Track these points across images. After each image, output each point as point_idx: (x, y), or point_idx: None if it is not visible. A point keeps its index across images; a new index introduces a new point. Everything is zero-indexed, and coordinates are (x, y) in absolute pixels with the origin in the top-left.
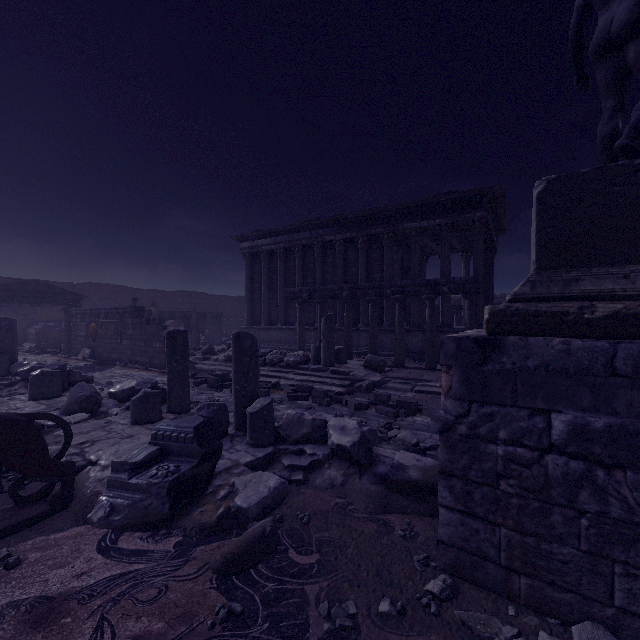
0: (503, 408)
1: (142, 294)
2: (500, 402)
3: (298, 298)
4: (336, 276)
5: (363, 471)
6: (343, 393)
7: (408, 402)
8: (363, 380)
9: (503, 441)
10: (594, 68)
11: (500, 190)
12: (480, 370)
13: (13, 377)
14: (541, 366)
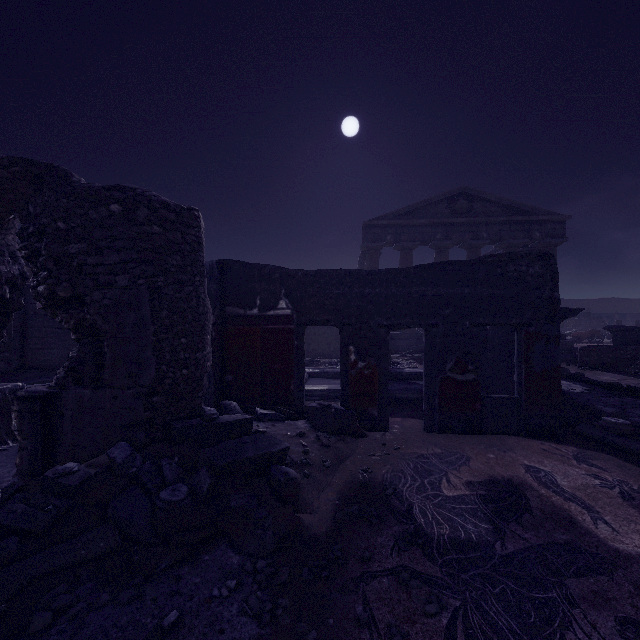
0: None
1: (573, 303)
2: None
3: None
4: None
5: None
6: None
7: None
8: None
9: None
10: None
11: None
12: None
13: None
14: None
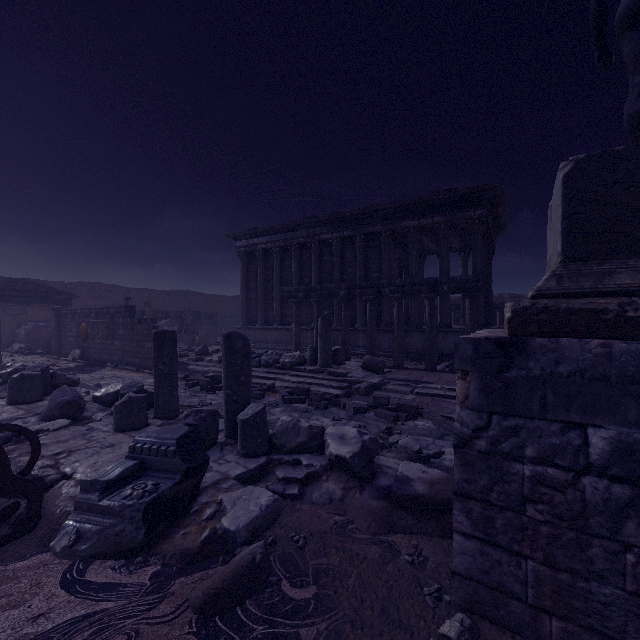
0: (530, 421)
1: (136, 293)
2: (526, 414)
3: (294, 297)
4: (333, 275)
5: (364, 484)
6: (341, 396)
7: (409, 405)
8: (361, 382)
9: (530, 459)
10: (620, 41)
11: (500, 188)
12: (502, 376)
13: None
14: (576, 372)
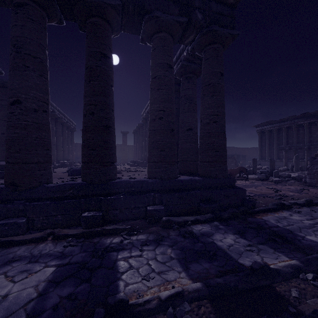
0: (315, 165)
1: None
2: (315, 164)
3: (284, 149)
4: (304, 138)
5: (298, 181)
6: None
7: None
8: None
9: (315, 169)
10: None
11: None
12: (312, 161)
13: None
14: None
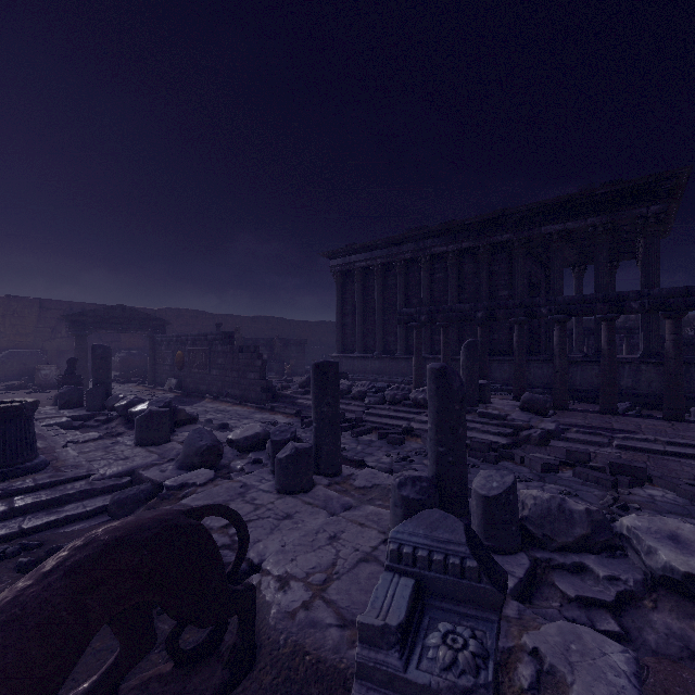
0: None
1: (221, 320)
2: None
3: (415, 321)
4: (448, 295)
5: None
6: (512, 446)
7: (633, 466)
8: (530, 428)
9: None
10: None
11: (687, 174)
12: None
13: (109, 412)
14: None
